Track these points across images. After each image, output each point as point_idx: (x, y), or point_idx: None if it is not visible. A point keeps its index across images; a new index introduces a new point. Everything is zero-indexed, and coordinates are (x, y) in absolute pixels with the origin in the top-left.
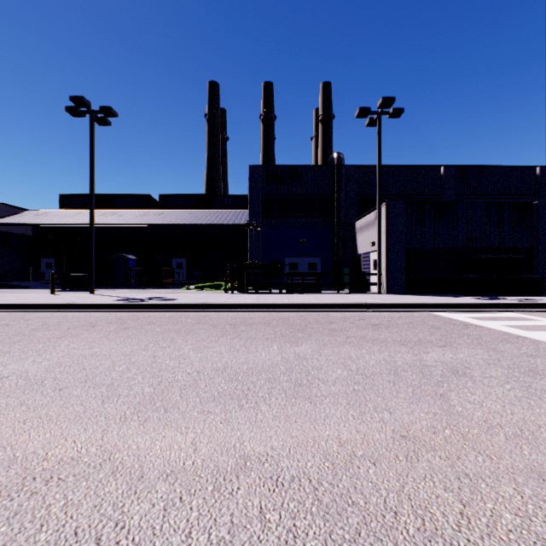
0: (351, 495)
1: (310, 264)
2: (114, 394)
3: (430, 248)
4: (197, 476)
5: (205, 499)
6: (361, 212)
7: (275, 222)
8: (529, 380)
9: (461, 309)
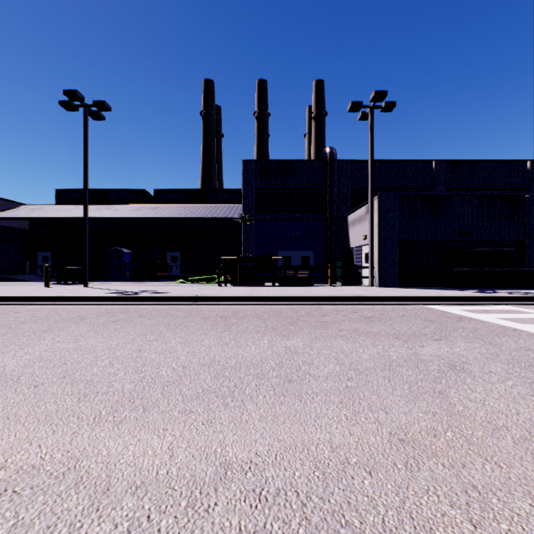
0: (344, 512)
1: (303, 257)
2: (92, 391)
3: (422, 241)
4: (170, 488)
5: (176, 518)
6: (353, 206)
7: (268, 216)
8: (531, 376)
9: (454, 302)
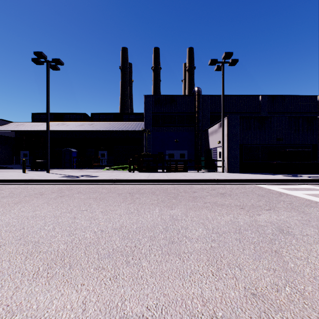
0: None
1: (181, 154)
2: (36, 251)
3: (254, 145)
4: None
5: None
6: (211, 123)
7: (160, 129)
8: None
9: (275, 182)
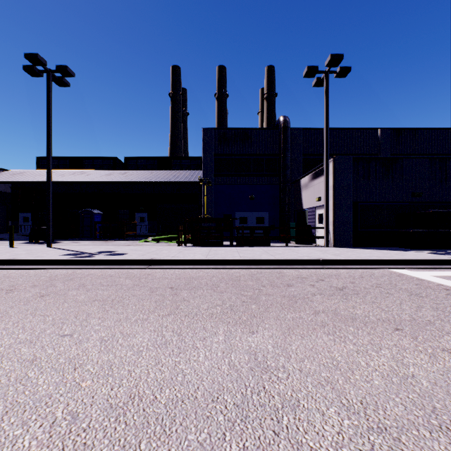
0: None
1: (259, 218)
2: None
3: (376, 203)
4: None
5: None
6: (305, 171)
7: (226, 179)
8: None
9: (421, 265)
